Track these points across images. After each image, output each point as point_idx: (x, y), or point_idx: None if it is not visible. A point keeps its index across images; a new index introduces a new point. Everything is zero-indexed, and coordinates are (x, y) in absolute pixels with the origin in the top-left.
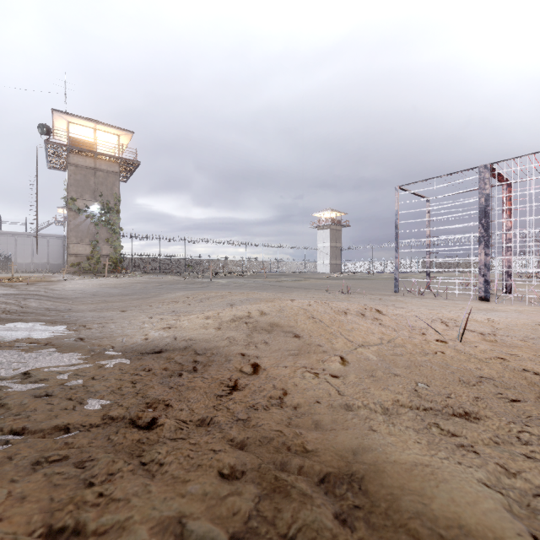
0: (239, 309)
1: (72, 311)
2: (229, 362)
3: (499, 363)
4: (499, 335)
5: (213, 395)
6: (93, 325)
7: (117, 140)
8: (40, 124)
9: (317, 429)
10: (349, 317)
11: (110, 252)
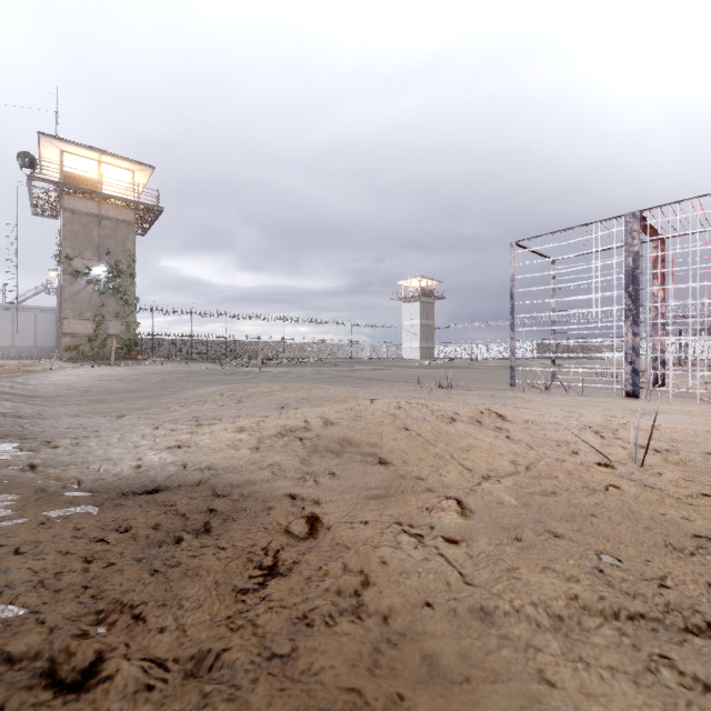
0: (291, 415)
1: (40, 418)
2: (267, 513)
3: (709, 505)
4: (682, 452)
5: (229, 590)
6: (63, 441)
7: (131, 178)
8: (20, 152)
9: (433, 681)
10: (461, 427)
11: (122, 331)
